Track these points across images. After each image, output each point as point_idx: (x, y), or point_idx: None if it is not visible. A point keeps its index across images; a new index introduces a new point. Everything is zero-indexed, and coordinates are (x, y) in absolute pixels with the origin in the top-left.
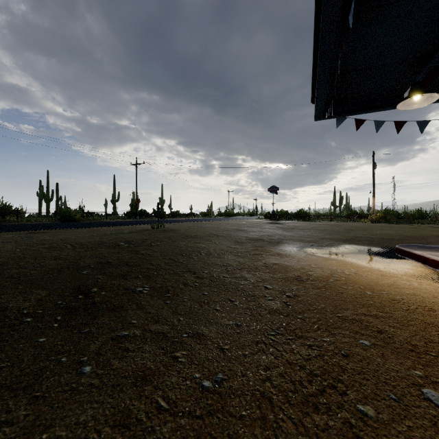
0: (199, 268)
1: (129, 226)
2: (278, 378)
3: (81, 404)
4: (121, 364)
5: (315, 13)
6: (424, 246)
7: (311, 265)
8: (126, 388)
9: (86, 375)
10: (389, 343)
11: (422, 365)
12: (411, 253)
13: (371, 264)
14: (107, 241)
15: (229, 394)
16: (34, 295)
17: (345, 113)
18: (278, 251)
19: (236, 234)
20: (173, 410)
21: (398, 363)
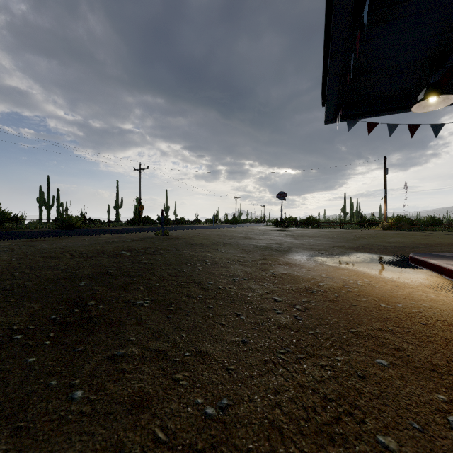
0: (204, 279)
1: (132, 234)
2: (289, 404)
3: (69, 436)
4: (116, 388)
5: (326, 11)
6: (439, 255)
7: (321, 275)
8: (120, 417)
9: (76, 401)
10: (408, 362)
11: (446, 387)
12: (426, 262)
13: (384, 274)
14: (108, 249)
15: (235, 423)
16: (27, 309)
17: (356, 116)
18: (287, 260)
19: (243, 242)
20: (172, 443)
21: (419, 386)
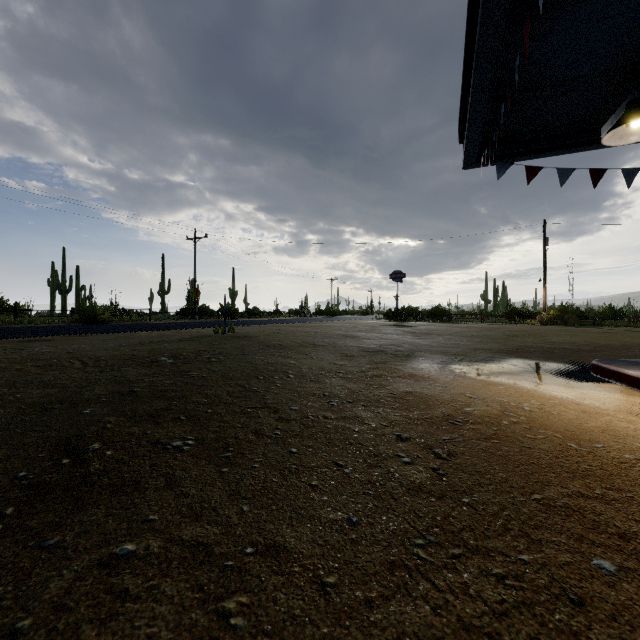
0: (283, 401)
1: (182, 331)
2: None
3: None
4: None
5: None
6: (636, 362)
7: (465, 394)
8: None
9: None
10: None
11: None
12: (621, 373)
13: (560, 392)
14: (141, 354)
15: None
16: None
17: (510, 157)
18: (411, 370)
19: (343, 342)
20: None
21: None
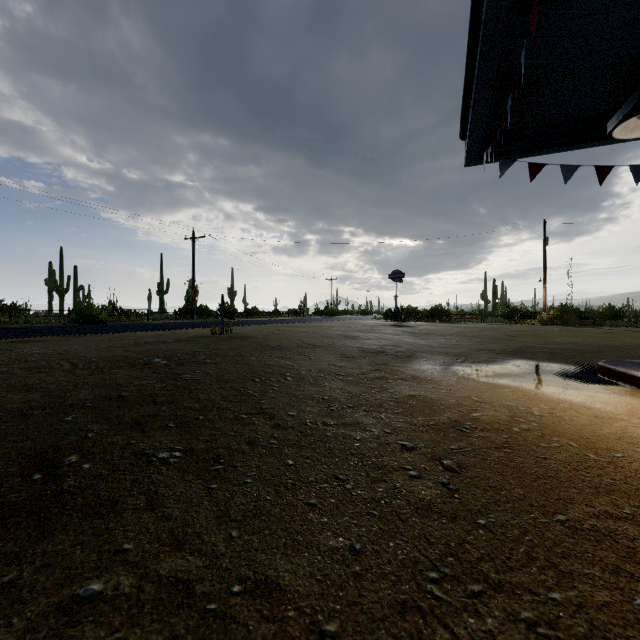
0: (280, 407)
1: (179, 331)
2: None
3: None
4: None
5: None
6: None
7: (471, 397)
8: None
9: None
10: None
11: None
12: (630, 375)
13: (568, 395)
14: (134, 355)
15: None
16: None
17: (513, 154)
18: (413, 372)
19: (343, 343)
20: None
21: None
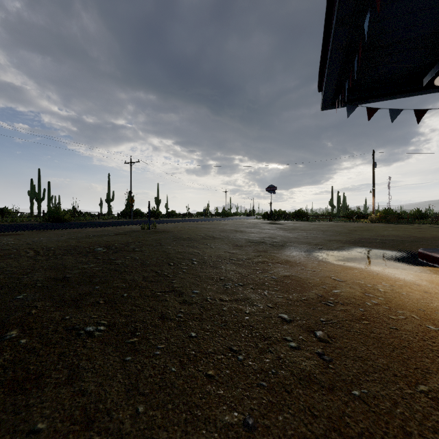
0: (187, 285)
1: (119, 227)
2: None
3: None
4: None
5: None
6: None
7: (330, 277)
8: None
9: None
10: None
11: None
12: None
13: (401, 274)
14: (83, 245)
15: None
16: None
17: (356, 101)
18: (286, 257)
19: (234, 235)
20: None
21: None
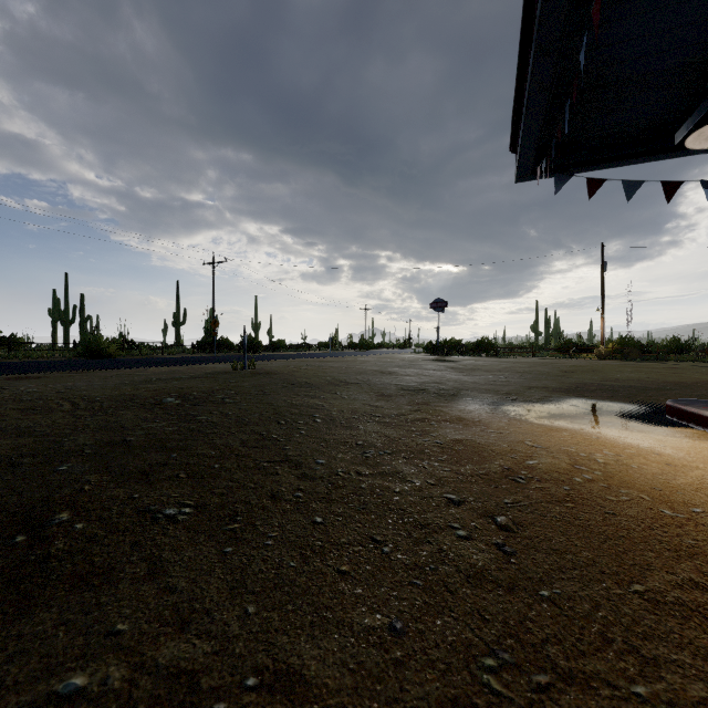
0: (308, 453)
1: (196, 366)
2: None
3: None
4: None
5: None
6: None
7: (525, 442)
8: None
9: None
10: None
11: None
12: (703, 417)
13: (635, 439)
14: (144, 394)
15: None
16: None
17: (570, 168)
18: (458, 413)
19: (379, 380)
20: None
21: None
